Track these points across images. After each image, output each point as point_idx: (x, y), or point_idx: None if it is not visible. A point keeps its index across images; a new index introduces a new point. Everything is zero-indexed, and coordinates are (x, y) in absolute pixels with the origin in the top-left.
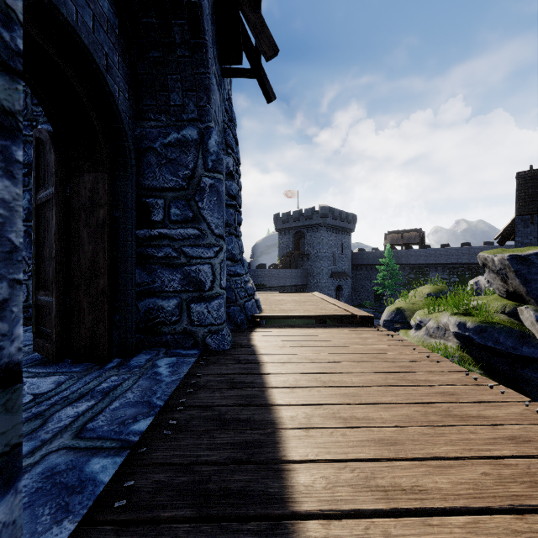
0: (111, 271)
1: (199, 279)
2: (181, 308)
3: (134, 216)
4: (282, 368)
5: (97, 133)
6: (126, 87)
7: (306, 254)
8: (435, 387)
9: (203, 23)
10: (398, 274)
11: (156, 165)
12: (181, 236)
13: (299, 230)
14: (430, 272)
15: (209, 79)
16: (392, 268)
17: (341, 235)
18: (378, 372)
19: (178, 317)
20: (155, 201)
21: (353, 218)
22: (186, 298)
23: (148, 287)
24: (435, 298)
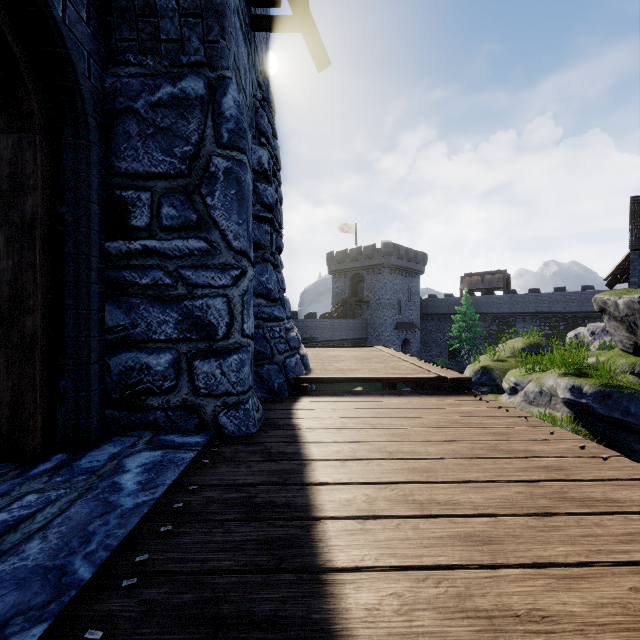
0: (50, 304)
1: (208, 321)
2: (178, 367)
3: (94, 213)
4: (343, 472)
5: (15, 57)
6: (83, 1)
7: (366, 301)
8: (632, 517)
9: None
10: (477, 325)
11: (138, 136)
12: (179, 252)
13: (357, 272)
14: (517, 323)
15: None
16: (470, 318)
17: (408, 278)
18: (512, 481)
19: (174, 382)
20: (137, 195)
21: (423, 258)
22: (186, 350)
23: (125, 333)
24: (531, 353)
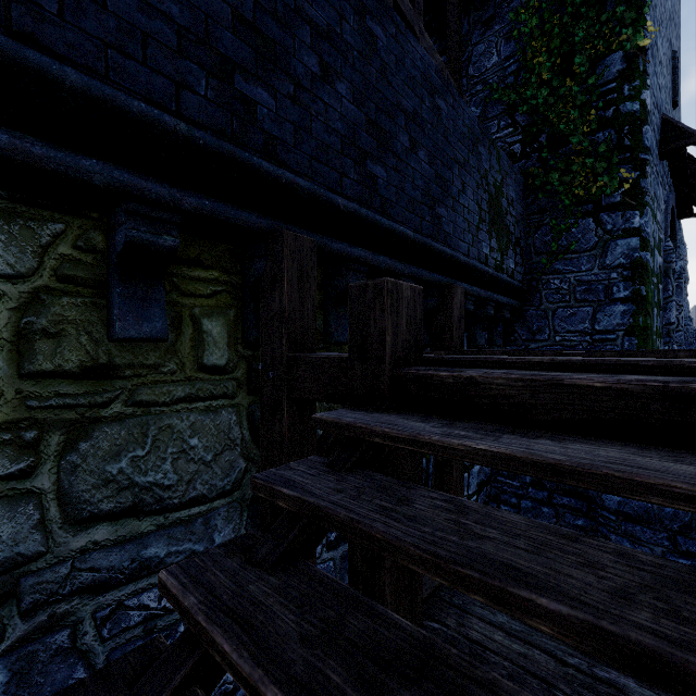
0: None
1: None
2: None
3: None
4: None
5: None
6: None
7: None
8: None
9: (675, 228)
10: None
11: None
12: None
13: None
14: None
15: (676, 243)
16: None
17: None
18: None
19: None
20: None
21: None
22: None
23: None
24: None
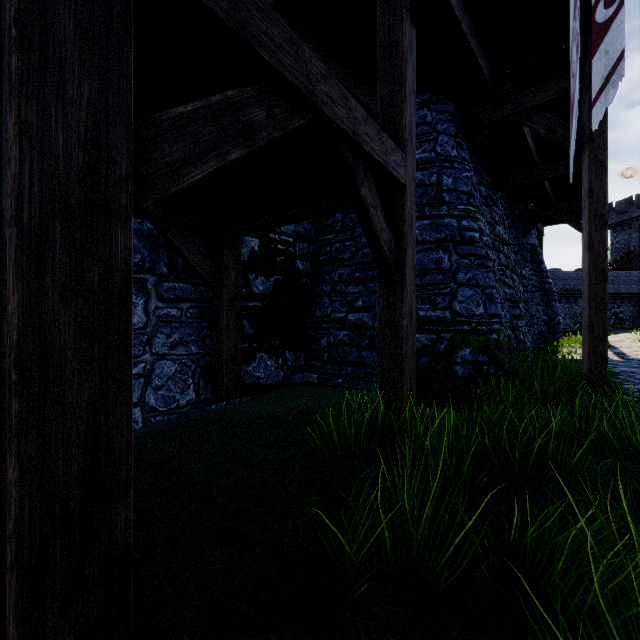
0: None
1: None
2: None
3: None
4: None
5: None
6: None
7: None
8: None
9: None
10: None
11: None
12: None
13: None
14: None
15: None
16: None
17: None
18: None
19: None
20: None
21: None
22: None
23: None
24: None
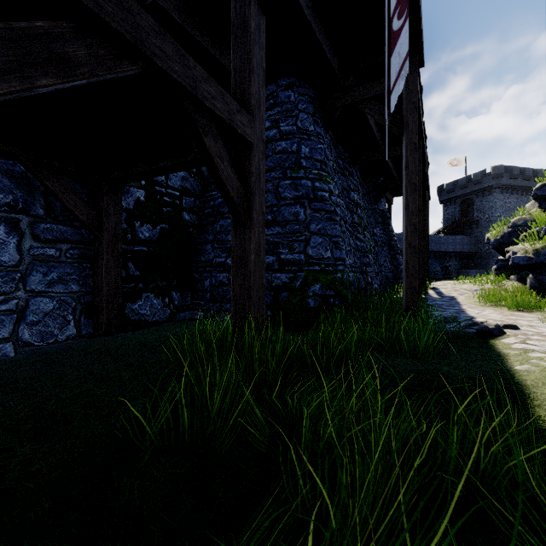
0: None
1: None
2: None
3: None
4: None
5: None
6: None
7: (474, 220)
8: None
9: None
10: None
11: None
12: None
13: (467, 198)
14: None
15: None
16: None
17: (526, 197)
18: None
19: None
20: None
21: None
22: None
23: None
24: None
